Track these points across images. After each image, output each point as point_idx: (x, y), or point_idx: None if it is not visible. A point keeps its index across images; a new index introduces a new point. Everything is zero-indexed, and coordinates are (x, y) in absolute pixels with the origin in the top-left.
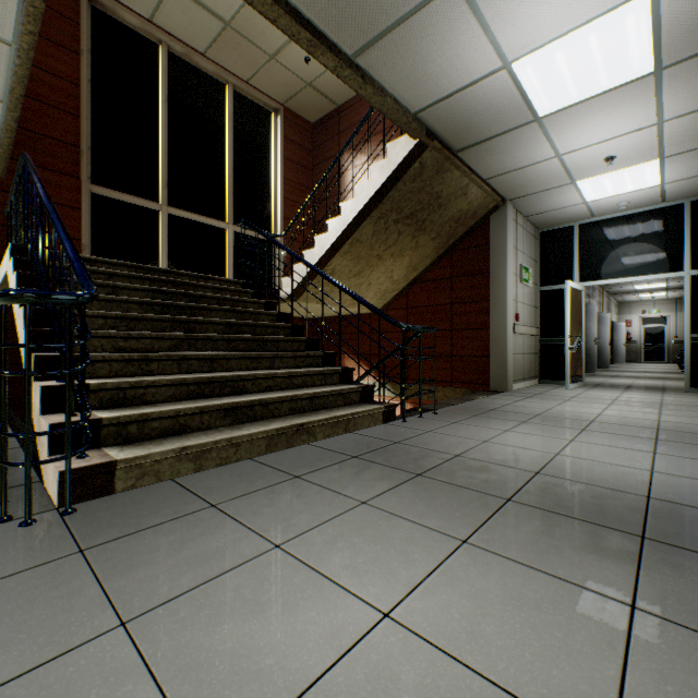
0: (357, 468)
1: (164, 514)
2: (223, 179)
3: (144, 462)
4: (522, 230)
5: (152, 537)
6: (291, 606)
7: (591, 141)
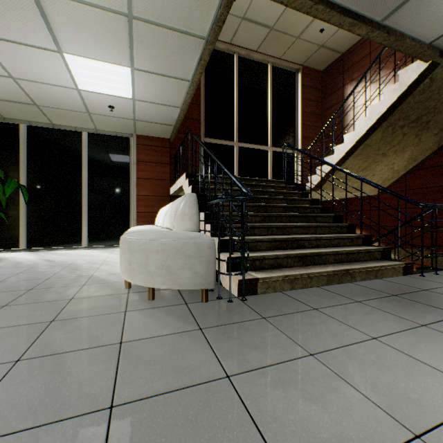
0: (401, 302)
1: (290, 308)
2: (266, 121)
3: (268, 281)
4: None
5: (293, 318)
6: (409, 372)
7: None
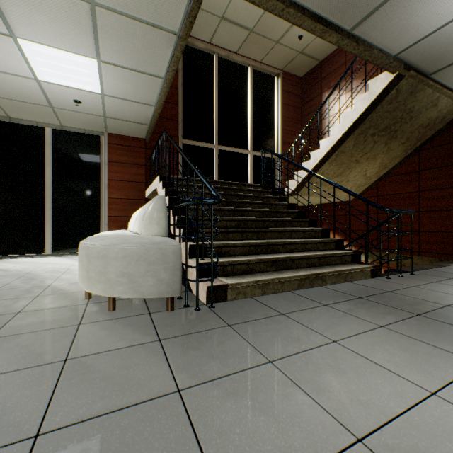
0: (365, 305)
1: (258, 314)
2: (246, 124)
3: (239, 286)
4: None
5: (259, 324)
6: (361, 374)
7: None
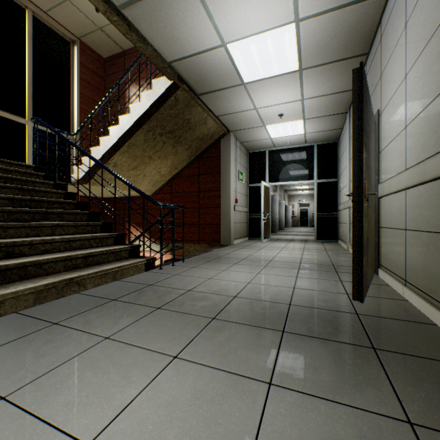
0: (112, 309)
1: None
2: (22, 83)
3: None
4: (240, 150)
5: None
6: None
7: (272, 103)
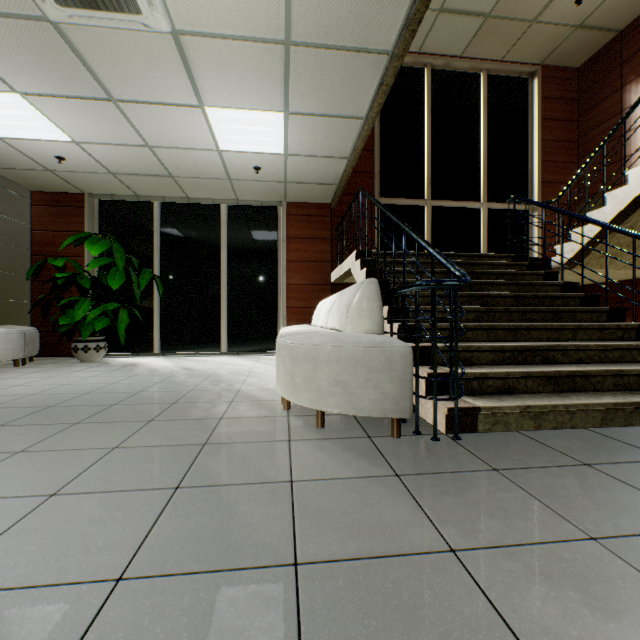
0: None
1: (539, 459)
2: (476, 162)
3: (496, 412)
4: None
5: (547, 475)
6: None
7: None
